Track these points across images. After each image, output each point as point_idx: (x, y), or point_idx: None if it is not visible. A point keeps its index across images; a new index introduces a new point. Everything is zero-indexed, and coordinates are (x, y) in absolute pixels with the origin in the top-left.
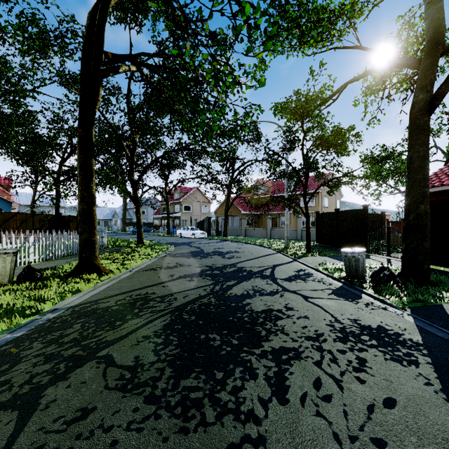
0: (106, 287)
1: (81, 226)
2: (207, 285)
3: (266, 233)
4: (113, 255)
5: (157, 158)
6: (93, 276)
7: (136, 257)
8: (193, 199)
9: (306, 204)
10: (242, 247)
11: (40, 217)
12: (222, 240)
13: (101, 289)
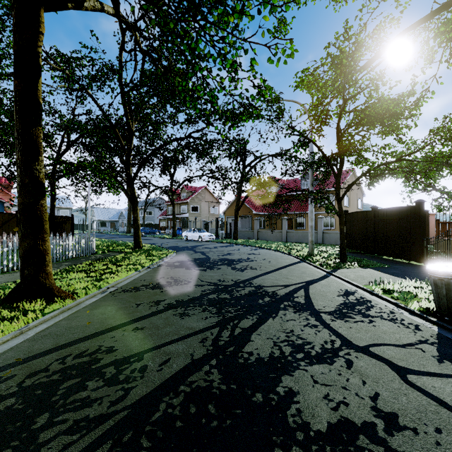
0: (42, 329)
1: (21, 228)
2: (208, 329)
3: (282, 236)
4: (94, 265)
5: (156, 149)
6: (36, 305)
7: (121, 268)
8: (201, 199)
9: (339, 200)
10: (256, 253)
11: None
12: (231, 244)
13: (30, 334)
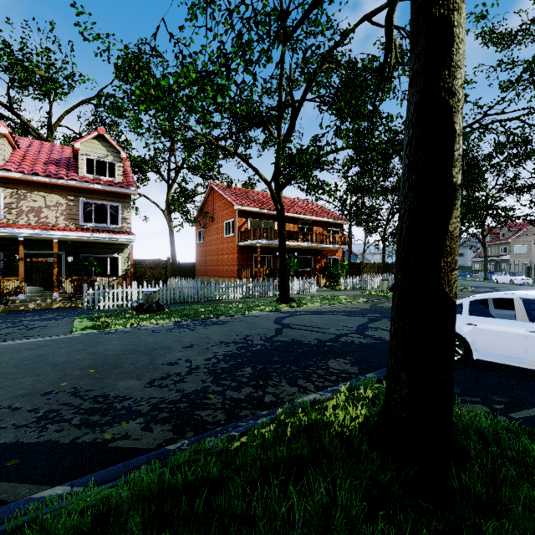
0: None
1: None
2: None
3: None
4: None
5: None
6: None
7: None
8: (530, 237)
9: None
10: None
11: (377, 265)
12: None
13: None
